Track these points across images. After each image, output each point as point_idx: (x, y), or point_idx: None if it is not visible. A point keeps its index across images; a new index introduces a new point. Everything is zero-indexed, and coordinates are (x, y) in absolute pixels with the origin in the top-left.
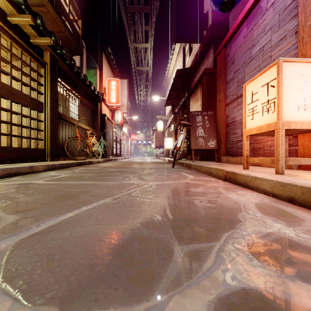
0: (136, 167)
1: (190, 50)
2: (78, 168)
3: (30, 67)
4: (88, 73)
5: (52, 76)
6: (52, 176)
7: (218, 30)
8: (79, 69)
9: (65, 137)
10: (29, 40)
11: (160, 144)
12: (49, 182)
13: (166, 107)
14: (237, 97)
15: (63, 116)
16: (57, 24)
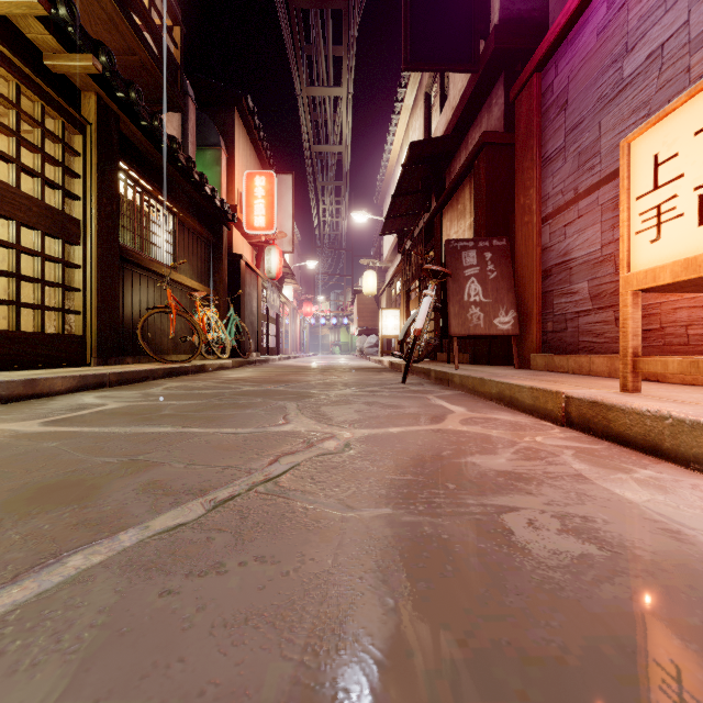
0: (311, 381)
1: (443, 99)
2: (165, 384)
3: (43, 129)
4: (201, 158)
5: (104, 154)
6: (81, 406)
7: (516, 36)
8: (173, 141)
9: (140, 308)
10: (42, 61)
11: (369, 326)
12: (52, 430)
13: (385, 239)
14: (576, 197)
15: (134, 255)
16: (118, 30)
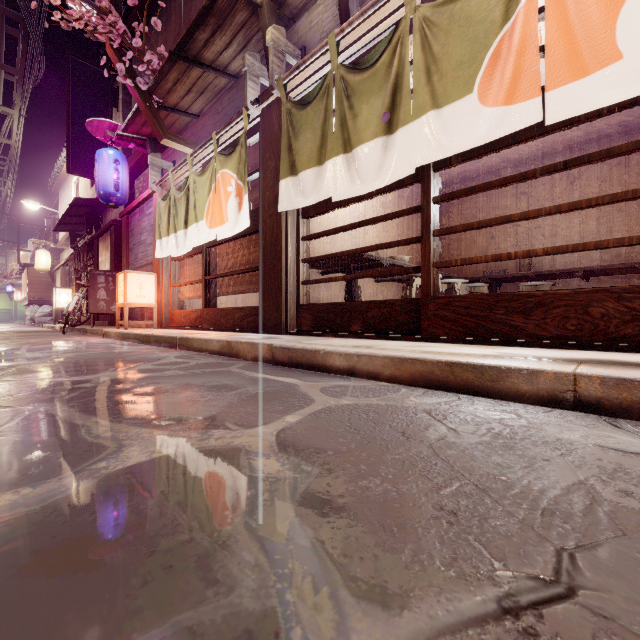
0: (3, 335)
1: None
2: None
3: None
4: None
5: None
6: None
7: (131, 178)
8: None
9: None
10: None
11: (42, 297)
12: None
13: None
14: (135, 269)
15: None
16: None
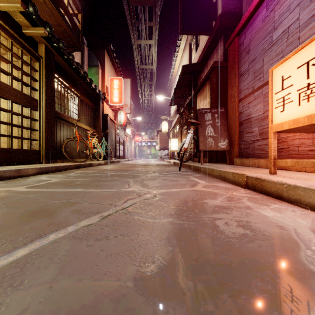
0: (139, 170)
1: (197, 46)
2: (75, 171)
3: (22, 60)
4: (90, 72)
5: (48, 71)
6: (41, 181)
7: (229, 20)
8: (78, 65)
9: (64, 138)
10: (22, 31)
11: (164, 146)
12: (31, 190)
13: (171, 107)
14: (253, 91)
15: (61, 115)
16: (54, 16)
